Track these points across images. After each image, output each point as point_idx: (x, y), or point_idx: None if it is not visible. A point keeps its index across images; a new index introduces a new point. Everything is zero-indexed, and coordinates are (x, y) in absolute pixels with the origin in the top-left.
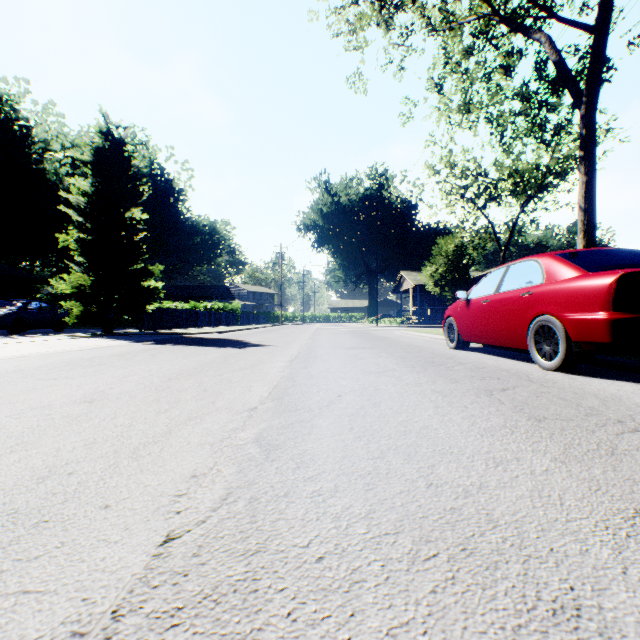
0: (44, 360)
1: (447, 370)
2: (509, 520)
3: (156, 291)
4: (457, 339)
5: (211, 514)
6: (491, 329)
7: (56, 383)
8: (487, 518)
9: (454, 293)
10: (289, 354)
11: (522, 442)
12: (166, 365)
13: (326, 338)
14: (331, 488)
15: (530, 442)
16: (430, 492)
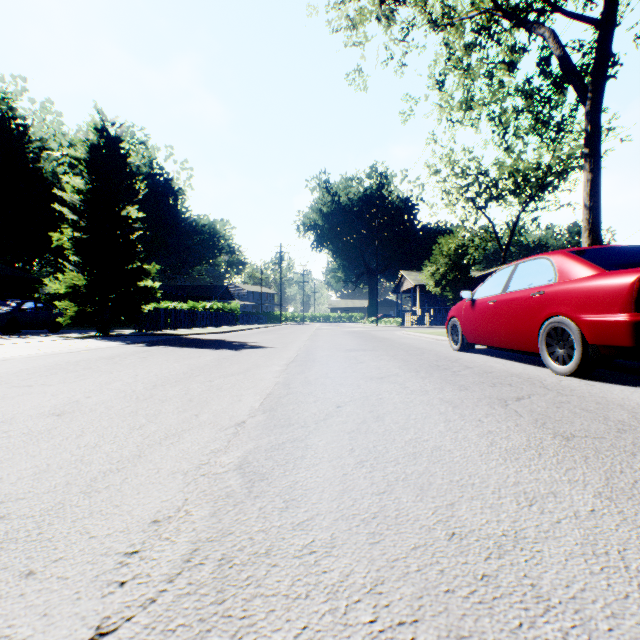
0: (27, 364)
1: (454, 375)
2: (564, 597)
3: (152, 291)
4: (461, 341)
5: (165, 587)
6: (498, 331)
7: (29, 391)
8: (534, 593)
9: (455, 293)
10: (286, 357)
11: (554, 469)
12: (154, 369)
13: (325, 339)
14: (326, 541)
15: (563, 469)
16: (453, 547)
